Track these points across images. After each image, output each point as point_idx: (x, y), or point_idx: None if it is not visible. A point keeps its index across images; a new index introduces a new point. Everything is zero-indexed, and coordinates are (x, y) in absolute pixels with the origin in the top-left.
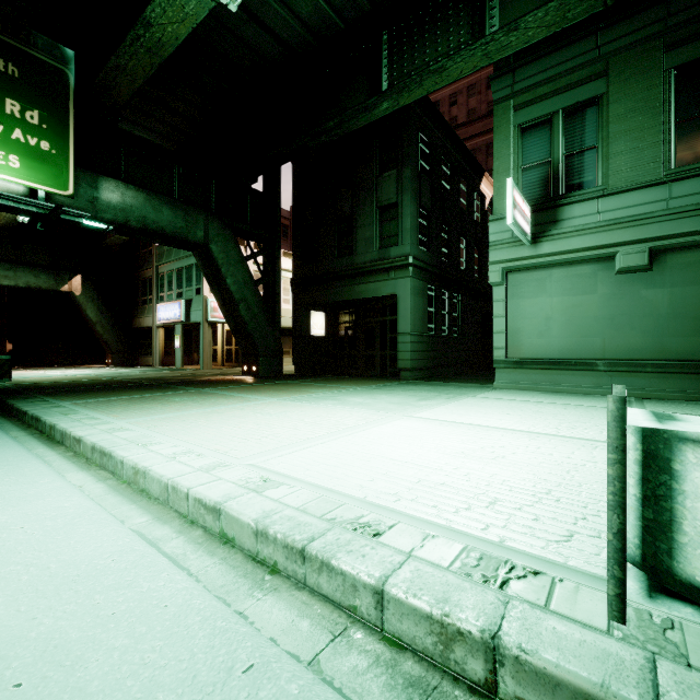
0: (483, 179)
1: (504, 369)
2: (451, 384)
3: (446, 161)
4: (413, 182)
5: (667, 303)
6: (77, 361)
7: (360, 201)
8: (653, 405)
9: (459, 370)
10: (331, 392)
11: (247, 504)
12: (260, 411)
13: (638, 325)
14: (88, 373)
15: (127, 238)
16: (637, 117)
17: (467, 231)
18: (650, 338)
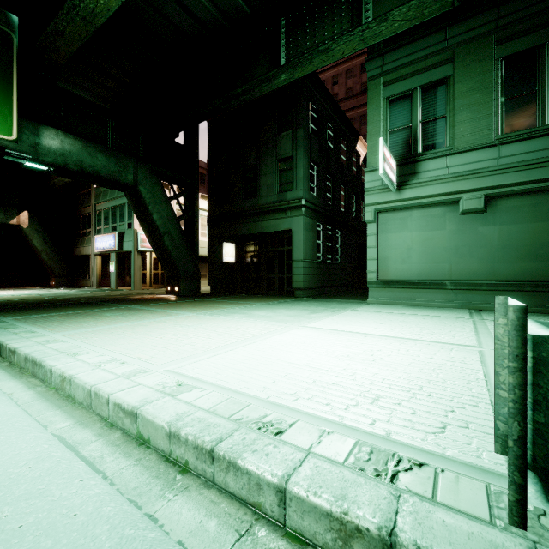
0: (359, 141)
1: (376, 288)
2: (334, 300)
3: (331, 125)
4: (305, 140)
5: (497, 237)
6: (24, 283)
7: (263, 155)
8: (488, 315)
9: (341, 289)
10: (240, 307)
11: (162, 408)
12: (180, 324)
13: (476, 254)
14: (33, 293)
15: (68, 181)
16: (475, 94)
17: (346, 181)
18: (485, 264)
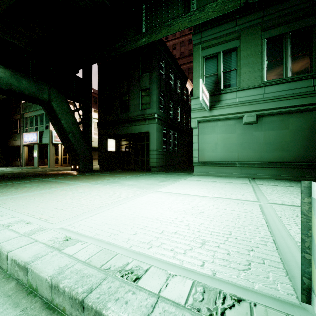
0: (187, 82)
1: (198, 166)
2: (174, 173)
3: (172, 71)
4: (157, 79)
5: (263, 138)
6: None
7: (132, 86)
8: (259, 181)
9: (177, 167)
10: (117, 178)
11: (49, 262)
12: (76, 191)
13: (252, 147)
14: None
15: (4, 97)
16: (251, 58)
17: (181, 104)
18: (256, 152)
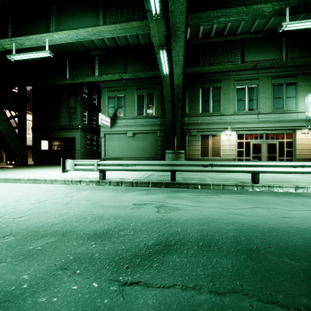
0: None
1: None
2: None
3: (95, 94)
4: (81, 101)
5: (136, 145)
6: None
7: (62, 104)
8: None
9: None
10: (48, 168)
11: (25, 178)
12: (22, 171)
13: (132, 149)
14: None
15: None
16: (131, 102)
17: None
18: (134, 152)
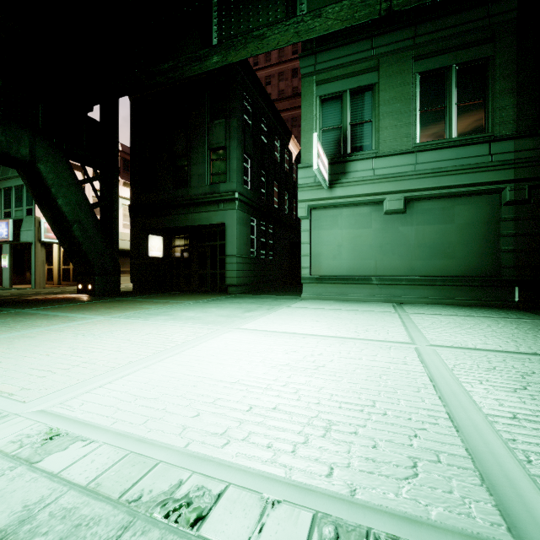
0: (291, 141)
1: (309, 284)
2: (269, 296)
3: (265, 120)
4: (239, 131)
5: (414, 236)
6: None
7: (194, 142)
8: (409, 308)
9: (274, 285)
10: (165, 307)
11: (1, 495)
12: (82, 332)
13: (397, 251)
14: None
15: None
16: (397, 104)
17: (280, 178)
18: (404, 261)
